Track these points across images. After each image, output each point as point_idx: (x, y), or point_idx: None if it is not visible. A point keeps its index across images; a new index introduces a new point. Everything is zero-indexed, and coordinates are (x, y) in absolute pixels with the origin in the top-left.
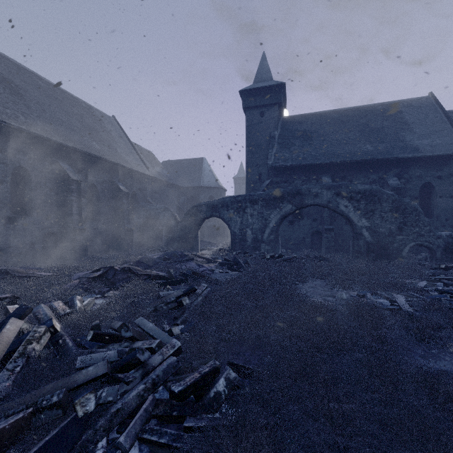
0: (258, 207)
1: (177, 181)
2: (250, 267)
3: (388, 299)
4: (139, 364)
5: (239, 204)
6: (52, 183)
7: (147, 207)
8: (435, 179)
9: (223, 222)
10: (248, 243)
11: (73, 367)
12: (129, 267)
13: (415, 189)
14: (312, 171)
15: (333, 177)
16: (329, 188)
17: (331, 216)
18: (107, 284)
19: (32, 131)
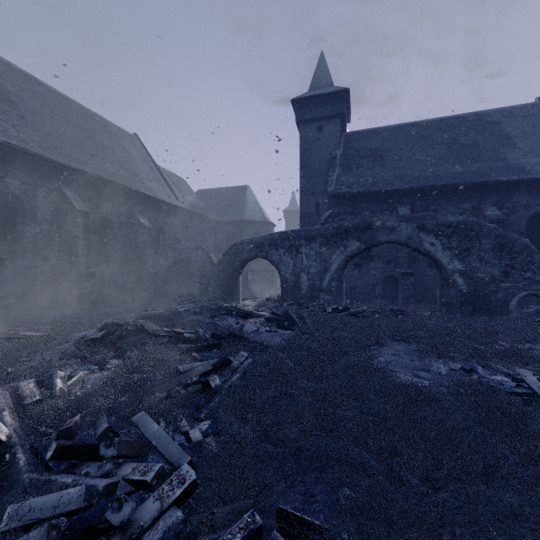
0: (316, 245)
1: (214, 214)
2: (307, 325)
3: (510, 375)
4: (112, 529)
5: (291, 241)
6: (52, 215)
7: (176, 245)
8: None
9: (271, 265)
10: (303, 292)
11: None
12: (144, 326)
13: (521, 221)
14: (385, 200)
15: (412, 207)
16: (409, 220)
17: (410, 257)
18: (112, 349)
19: (24, 147)
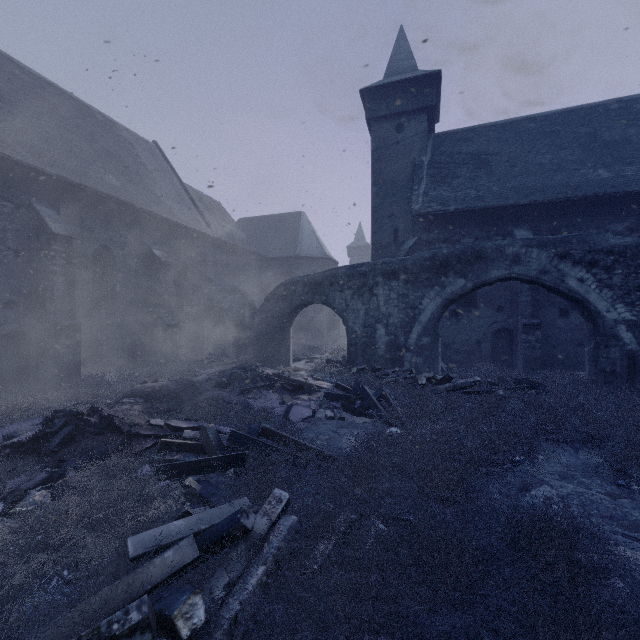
0: (399, 283)
1: (259, 249)
2: (393, 410)
3: None
4: None
5: (363, 279)
6: (18, 241)
7: (205, 287)
8: None
9: (332, 313)
10: (380, 352)
11: None
12: (113, 418)
13: None
14: (494, 220)
15: (535, 230)
16: (544, 245)
17: (535, 301)
18: (49, 463)
19: None
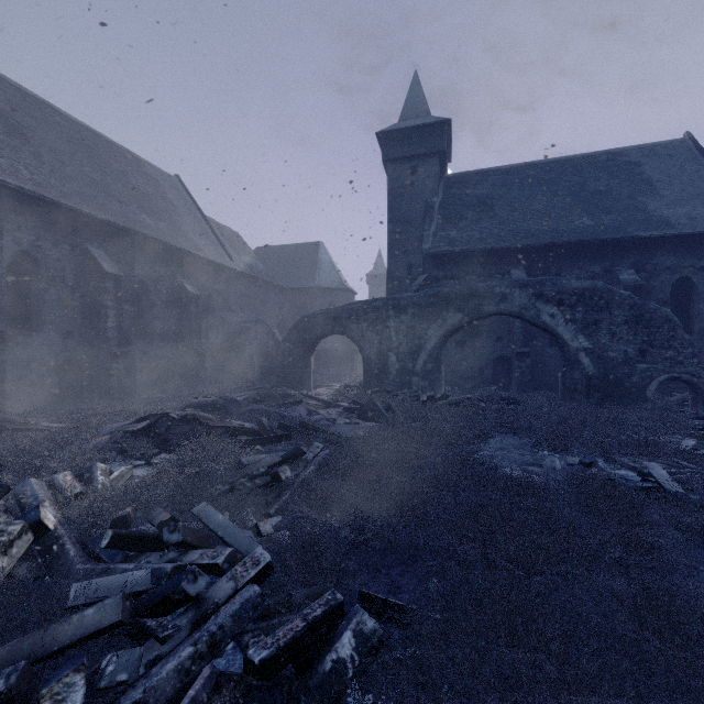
0: (408, 317)
1: (278, 279)
2: (396, 415)
3: (636, 469)
4: (187, 600)
5: (377, 313)
6: (74, 279)
7: (230, 318)
8: (697, 272)
9: (350, 344)
10: (392, 377)
11: (63, 605)
12: (195, 415)
13: (664, 288)
14: (494, 260)
15: (529, 269)
16: (524, 286)
17: (526, 332)
18: (157, 442)
19: (40, 193)
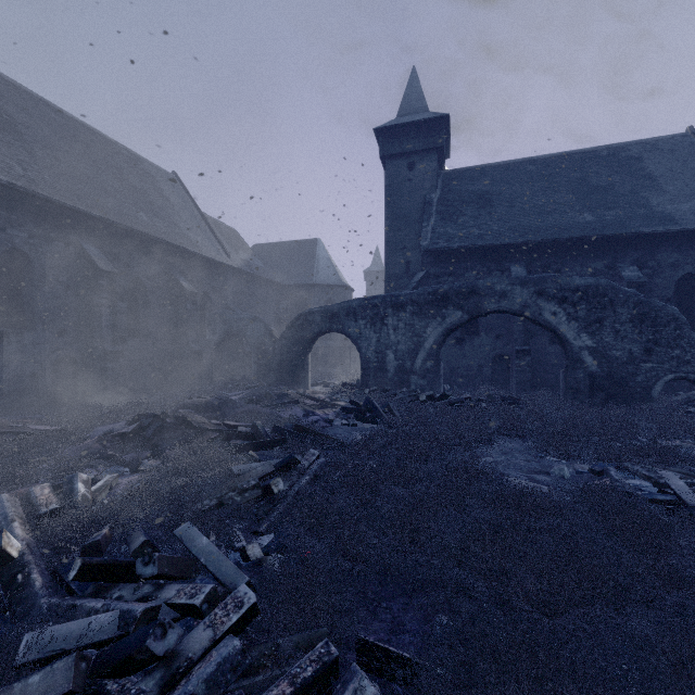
0: (406, 315)
1: (275, 276)
2: (395, 417)
3: (651, 479)
4: (154, 660)
5: (375, 310)
6: (68, 277)
7: (227, 316)
8: None
9: (348, 341)
10: (390, 375)
11: (11, 661)
12: (187, 418)
13: (668, 285)
14: (494, 257)
15: (529, 266)
16: (525, 283)
17: (526, 330)
18: (147, 447)
19: (33, 190)
